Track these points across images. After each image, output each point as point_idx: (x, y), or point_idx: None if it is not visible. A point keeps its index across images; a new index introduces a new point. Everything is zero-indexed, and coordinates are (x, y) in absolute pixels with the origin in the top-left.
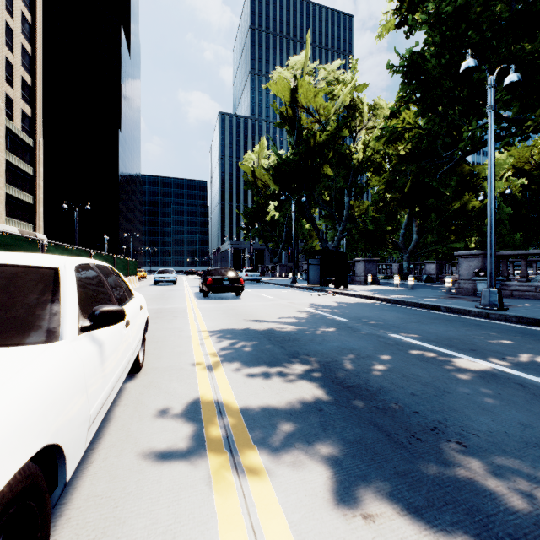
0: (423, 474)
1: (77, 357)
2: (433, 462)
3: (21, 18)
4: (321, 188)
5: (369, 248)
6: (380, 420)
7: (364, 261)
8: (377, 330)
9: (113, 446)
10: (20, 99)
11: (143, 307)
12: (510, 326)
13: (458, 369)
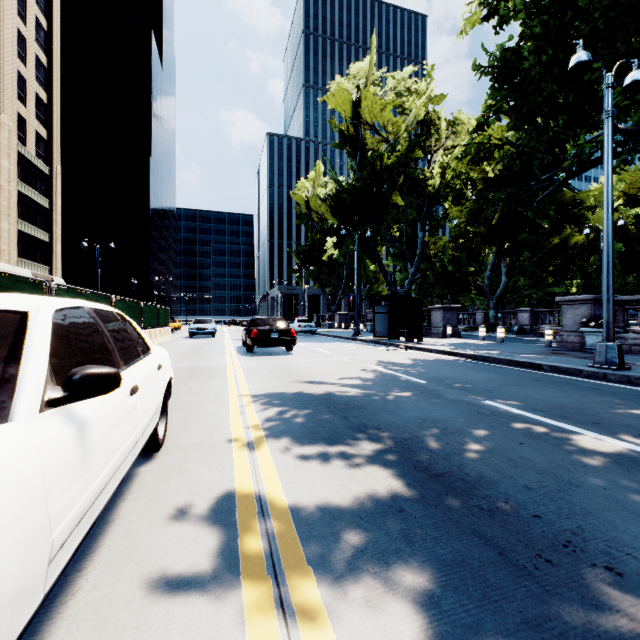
0: (566, 625)
1: (30, 449)
2: (577, 603)
3: (35, 25)
4: (388, 221)
5: (447, 293)
6: (487, 528)
7: (443, 308)
8: (465, 395)
9: (109, 566)
10: (34, 120)
11: (164, 366)
12: (637, 391)
13: (582, 450)
